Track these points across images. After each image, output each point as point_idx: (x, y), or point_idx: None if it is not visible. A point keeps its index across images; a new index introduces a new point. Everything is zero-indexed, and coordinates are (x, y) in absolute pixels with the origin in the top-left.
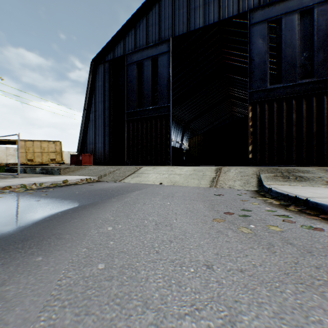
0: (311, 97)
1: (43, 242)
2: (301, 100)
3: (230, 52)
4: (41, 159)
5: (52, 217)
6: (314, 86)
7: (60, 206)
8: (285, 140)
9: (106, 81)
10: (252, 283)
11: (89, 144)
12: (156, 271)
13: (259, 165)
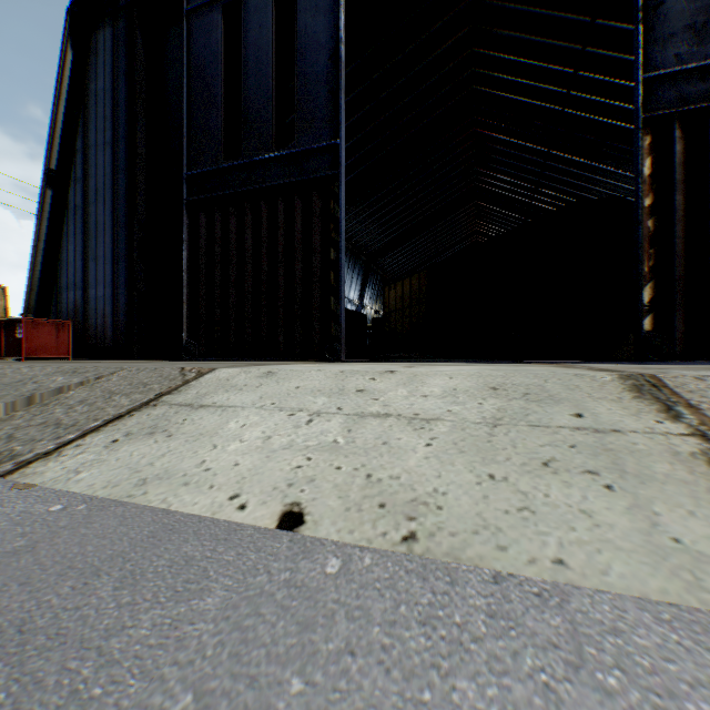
0: None
1: None
2: None
3: (496, 55)
4: None
5: None
6: None
7: None
8: None
9: (121, 74)
10: None
11: (66, 289)
12: None
13: (686, 360)
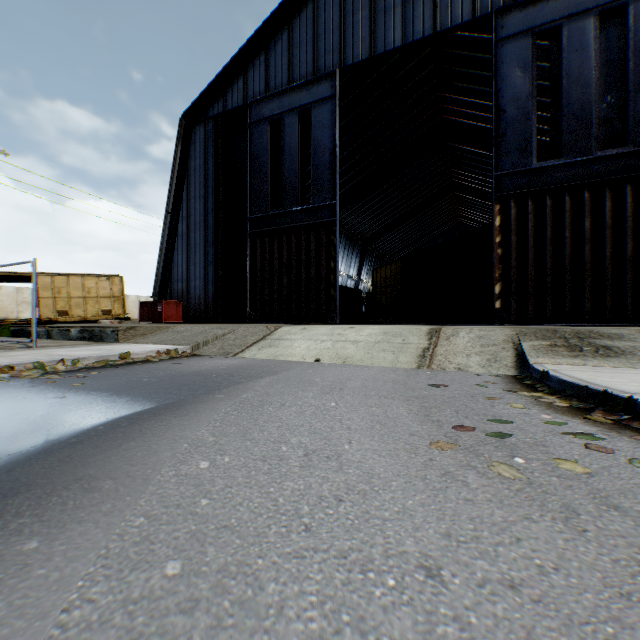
0: (623, 185)
1: (51, 498)
2: (602, 191)
3: (456, 98)
4: (84, 310)
5: (83, 435)
6: (629, 163)
7: (105, 410)
8: (568, 273)
9: (209, 156)
10: (544, 624)
11: (176, 282)
12: (303, 584)
13: (516, 324)
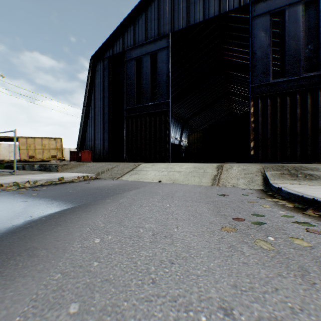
0: (317, 91)
1: (10, 261)
2: (306, 94)
3: (230, 48)
4: (42, 155)
5: (33, 223)
6: (320, 80)
7: (47, 208)
8: (288, 136)
9: (105, 77)
10: None
11: (88, 141)
12: (150, 320)
13: (261, 162)
